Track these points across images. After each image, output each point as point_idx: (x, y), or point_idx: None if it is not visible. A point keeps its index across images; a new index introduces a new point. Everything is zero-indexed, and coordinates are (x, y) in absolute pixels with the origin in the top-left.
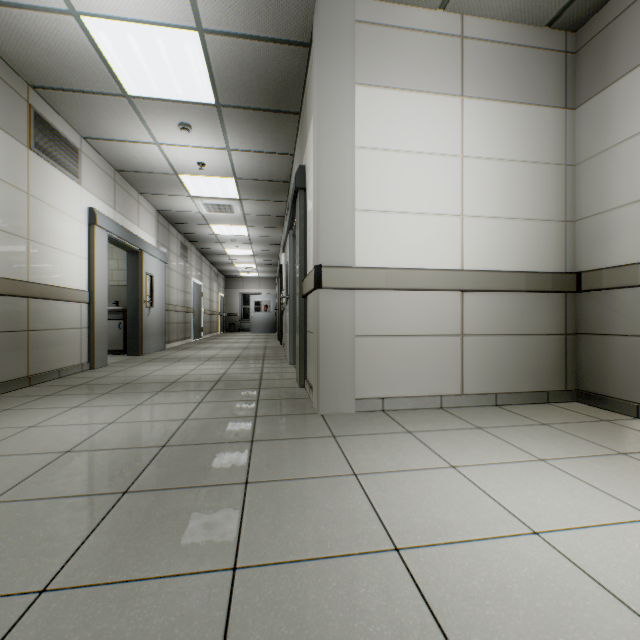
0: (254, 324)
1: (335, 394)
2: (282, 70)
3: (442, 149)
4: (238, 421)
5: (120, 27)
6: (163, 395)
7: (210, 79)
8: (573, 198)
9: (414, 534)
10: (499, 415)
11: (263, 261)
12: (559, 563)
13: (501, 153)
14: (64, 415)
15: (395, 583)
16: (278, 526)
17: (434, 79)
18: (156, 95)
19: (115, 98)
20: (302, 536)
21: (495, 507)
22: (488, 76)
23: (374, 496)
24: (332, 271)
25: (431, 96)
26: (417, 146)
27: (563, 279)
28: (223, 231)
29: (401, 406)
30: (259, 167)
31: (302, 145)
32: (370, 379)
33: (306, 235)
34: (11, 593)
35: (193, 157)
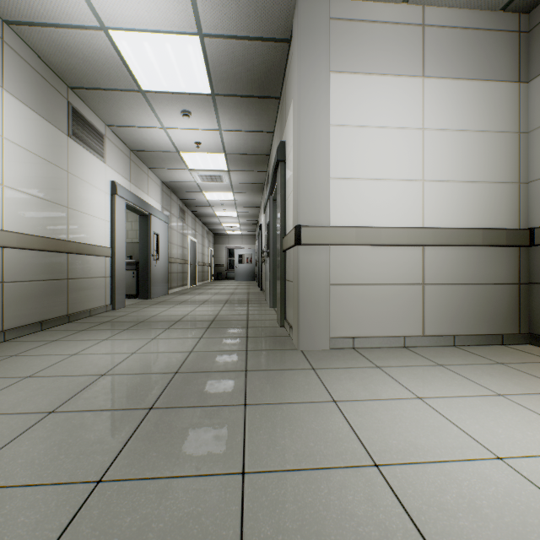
0: (238, 273)
1: (312, 333)
2: (266, 63)
3: (405, 123)
4: (233, 354)
5: (138, 37)
6: (171, 331)
7: (207, 74)
8: (526, 162)
9: (390, 453)
10: (457, 354)
11: (245, 221)
12: (523, 485)
13: (459, 124)
14: (97, 346)
15: (377, 493)
16: (275, 441)
17: (398, 63)
18: (164, 89)
19: (132, 93)
20: (295, 450)
21: (460, 434)
22: (447, 58)
23: (352, 420)
24: (310, 230)
25: (395, 78)
26: (383, 122)
27: (517, 234)
28: (213, 197)
29: (369, 345)
30: (244, 143)
31: (282, 124)
32: (342, 321)
33: (286, 200)
34: (76, 481)
35: (191, 137)
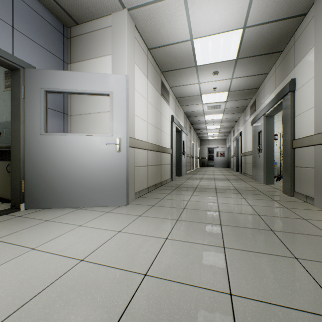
0: (216, 163)
1: None
2: (281, 32)
3: None
4: (280, 209)
5: (207, 39)
6: (220, 194)
7: (238, 48)
8: None
9: None
10: None
11: (223, 130)
12: None
13: None
14: (193, 198)
15: None
16: None
17: None
18: (208, 62)
19: (190, 68)
20: None
21: None
22: None
23: None
24: None
25: None
26: None
27: None
28: (209, 118)
29: None
30: (244, 84)
31: (285, 68)
32: None
33: (294, 115)
34: (283, 255)
35: (212, 86)
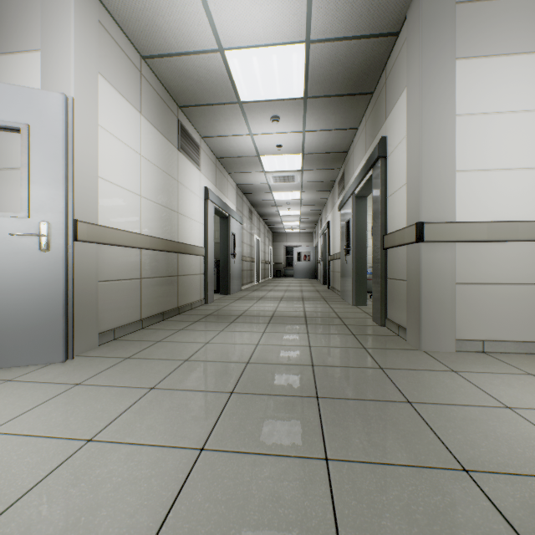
0: (297, 271)
1: (436, 334)
2: (367, 59)
3: None
4: (353, 351)
5: (249, 53)
6: (274, 326)
7: (304, 78)
8: None
9: None
10: None
11: (306, 219)
12: None
13: None
14: (220, 336)
15: None
16: (473, 442)
17: None
18: (260, 98)
19: (231, 105)
20: (505, 454)
21: None
22: None
23: None
24: (433, 226)
25: (534, 55)
26: (519, 105)
27: None
28: (281, 197)
29: (502, 349)
30: (325, 142)
31: (376, 119)
32: (469, 322)
33: (386, 196)
34: (306, 456)
35: (274, 141)
